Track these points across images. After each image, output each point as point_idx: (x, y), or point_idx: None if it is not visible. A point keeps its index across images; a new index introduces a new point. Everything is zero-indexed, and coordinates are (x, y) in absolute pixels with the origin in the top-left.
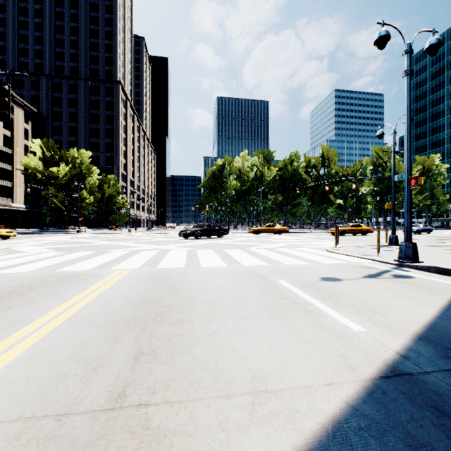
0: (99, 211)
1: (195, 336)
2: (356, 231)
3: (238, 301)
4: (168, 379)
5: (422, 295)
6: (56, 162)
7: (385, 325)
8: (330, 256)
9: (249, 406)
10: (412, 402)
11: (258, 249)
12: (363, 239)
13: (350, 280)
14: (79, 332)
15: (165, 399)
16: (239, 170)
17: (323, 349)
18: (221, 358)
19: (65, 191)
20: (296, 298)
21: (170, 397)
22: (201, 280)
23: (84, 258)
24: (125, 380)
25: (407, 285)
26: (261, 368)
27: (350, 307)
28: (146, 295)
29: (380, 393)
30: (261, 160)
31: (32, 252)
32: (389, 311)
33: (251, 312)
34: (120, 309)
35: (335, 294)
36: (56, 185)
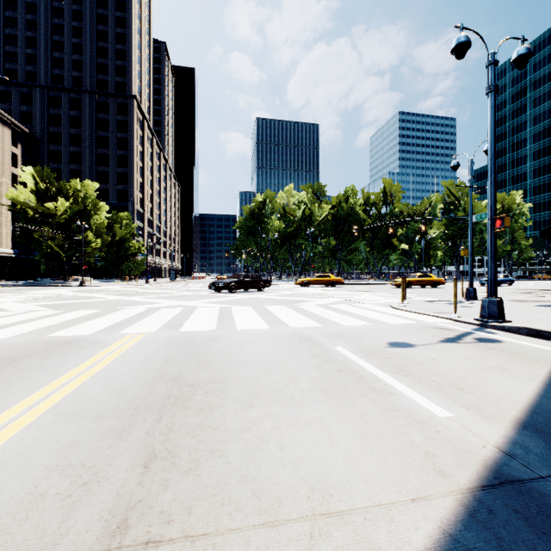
0: (109, 257)
1: (229, 428)
2: (424, 283)
3: (285, 376)
4: (189, 497)
5: (516, 365)
6: (52, 196)
7: (476, 407)
8: (397, 315)
9: (305, 541)
10: (531, 525)
11: (308, 305)
12: (434, 293)
13: (425, 346)
14: (68, 425)
15: (184, 532)
16: (283, 208)
17: (401, 445)
18: (265, 462)
19: (64, 232)
20: (359, 371)
21: (193, 527)
22: (237, 348)
23: (85, 318)
24: (129, 501)
25: (496, 352)
26: (319, 477)
27: (429, 383)
28: (165, 369)
29: (486, 513)
30: (310, 196)
31: (18, 311)
32: (479, 388)
33: (302, 392)
34: (128, 390)
35: (408, 365)
36: (52, 225)
